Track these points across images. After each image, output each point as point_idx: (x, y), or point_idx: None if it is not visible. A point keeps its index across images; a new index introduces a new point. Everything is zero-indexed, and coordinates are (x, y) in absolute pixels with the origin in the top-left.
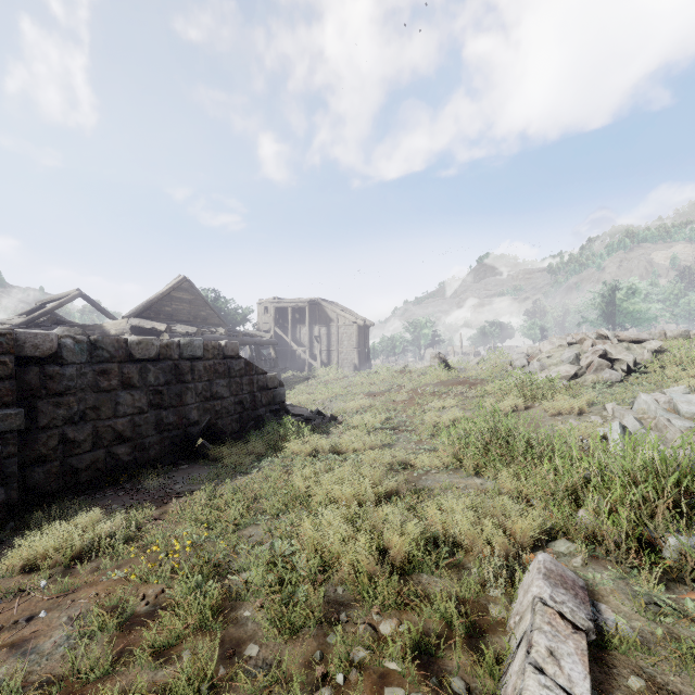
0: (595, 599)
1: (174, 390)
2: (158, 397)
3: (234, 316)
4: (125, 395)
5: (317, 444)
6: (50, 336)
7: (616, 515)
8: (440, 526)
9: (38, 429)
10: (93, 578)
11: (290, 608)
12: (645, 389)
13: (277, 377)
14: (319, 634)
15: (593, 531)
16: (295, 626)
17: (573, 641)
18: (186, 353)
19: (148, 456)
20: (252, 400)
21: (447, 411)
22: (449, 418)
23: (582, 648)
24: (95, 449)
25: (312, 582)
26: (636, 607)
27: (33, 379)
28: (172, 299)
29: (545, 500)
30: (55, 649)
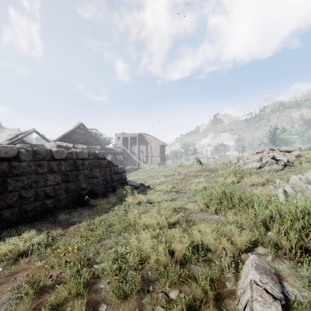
0: (280, 279)
1: (74, 173)
2: (66, 177)
3: (104, 141)
4: (50, 176)
5: (140, 199)
6: (13, 147)
7: (287, 234)
8: (199, 239)
9: (7, 192)
10: (27, 266)
11: (123, 284)
12: (293, 173)
13: (122, 168)
14: (138, 298)
15: (276, 242)
16: (126, 293)
17: (274, 306)
18: (79, 156)
19: (61, 204)
20: (111, 178)
21: (201, 183)
22: (202, 187)
23: (279, 310)
24: (35, 201)
25: (135, 269)
26: (303, 284)
27: (5, 168)
28: (75, 133)
29: (251, 226)
30: (2, 306)
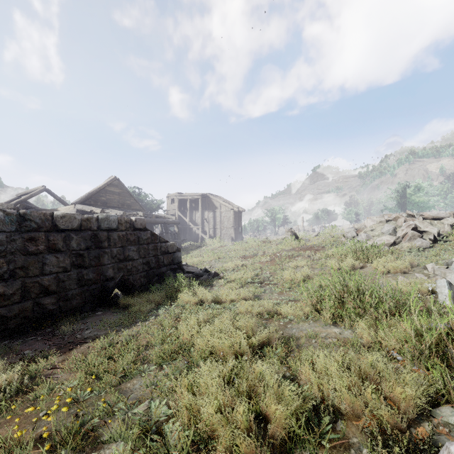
0: None
1: (93, 253)
2: (79, 259)
3: (151, 205)
4: (51, 258)
5: (203, 295)
6: None
7: None
8: (316, 387)
9: None
10: None
11: None
12: (451, 253)
13: (175, 244)
14: None
15: None
16: None
17: None
18: (103, 225)
19: (70, 305)
20: (156, 261)
21: (300, 269)
22: (302, 275)
23: None
24: (23, 300)
25: None
26: None
27: None
28: (106, 191)
29: (415, 358)
30: None
